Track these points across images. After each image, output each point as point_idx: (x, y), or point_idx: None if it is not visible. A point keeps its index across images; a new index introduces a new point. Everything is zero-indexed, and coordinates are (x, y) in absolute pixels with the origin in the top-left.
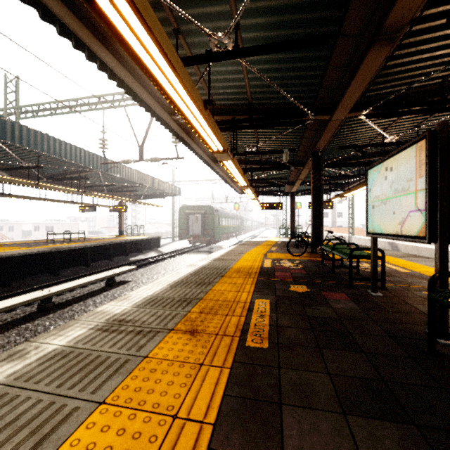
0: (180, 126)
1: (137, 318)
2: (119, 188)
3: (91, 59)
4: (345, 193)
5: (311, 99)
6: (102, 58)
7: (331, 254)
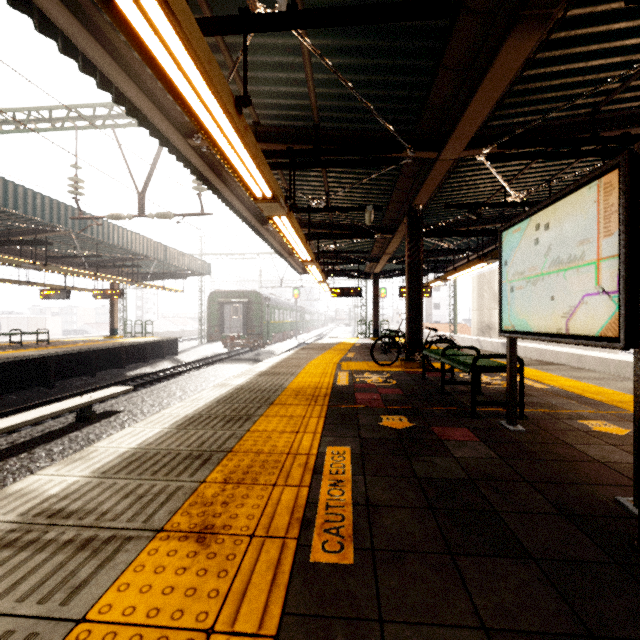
0: (203, 159)
1: (92, 505)
2: (109, 262)
3: (20, 6)
4: (449, 275)
5: (410, 125)
6: (43, 7)
7: (433, 362)
